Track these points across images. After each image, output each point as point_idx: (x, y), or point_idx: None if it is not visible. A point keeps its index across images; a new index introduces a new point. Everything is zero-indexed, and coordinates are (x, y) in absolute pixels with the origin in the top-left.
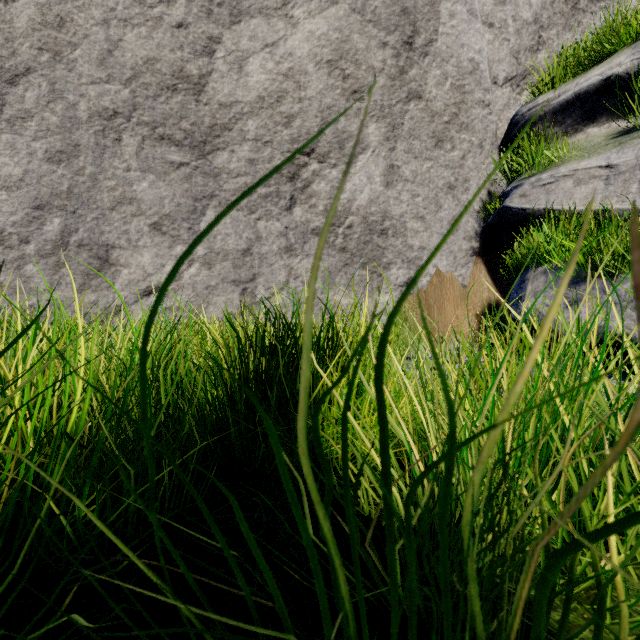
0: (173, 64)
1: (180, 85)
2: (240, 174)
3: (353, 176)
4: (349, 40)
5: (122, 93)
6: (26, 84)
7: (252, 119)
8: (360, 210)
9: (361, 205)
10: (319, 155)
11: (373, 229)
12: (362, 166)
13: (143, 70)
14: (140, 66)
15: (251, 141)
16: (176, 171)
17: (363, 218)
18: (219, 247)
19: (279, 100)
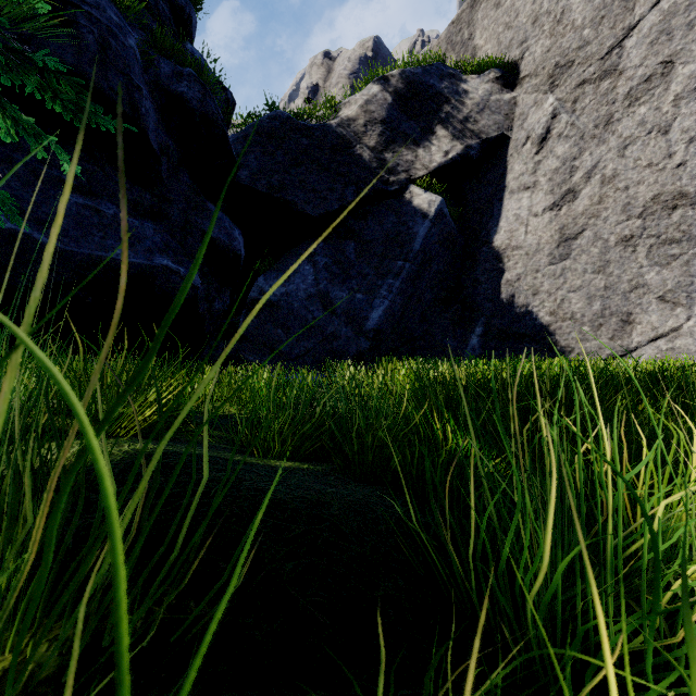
0: (673, 192)
1: (678, 203)
2: None
3: None
4: None
5: (636, 223)
6: (581, 237)
7: None
8: None
9: None
10: None
11: None
12: None
13: (650, 204)
14: (648, 203)
15: None
16: (676, 260)
17: None
18: None
19: None
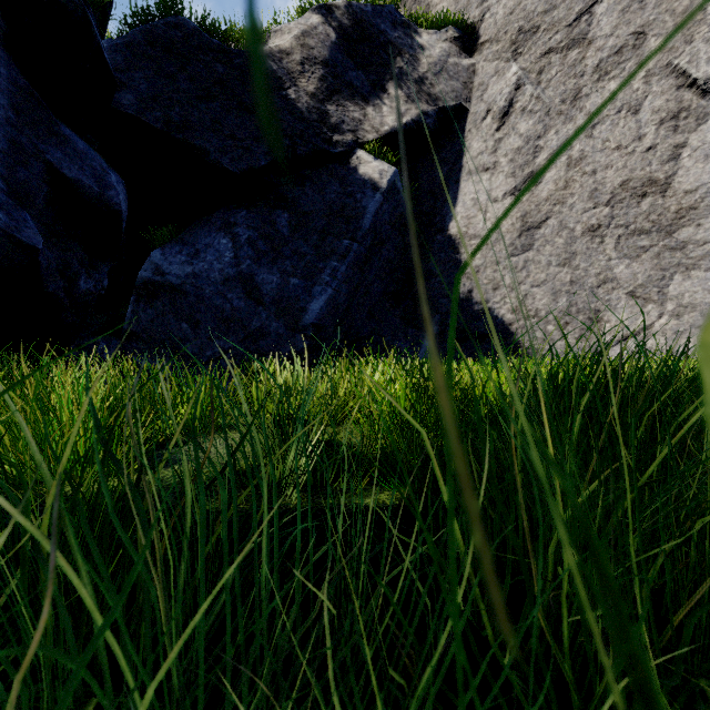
0: (642, 178)
1: (648, 191)
2: (706, 242)
3: None
4: None
5: (603, 211)
6: (545, 226)
7: None
8: None
9: None
10: None
11: None
12: None
13: (619, 191)
14: (616, 189)
15: None
16: (646, 253)
17: None
18: (686, 302)
19: None
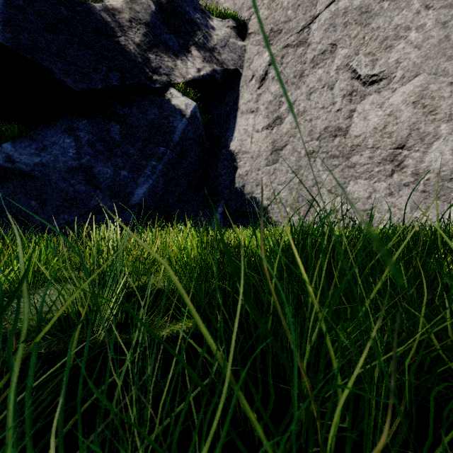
0: (335, 126)
1: (338, 134)
2: (365, 164)
3: (430, 154)
4: (427, 89)
5: (315, 143)
6: (285, 149)
7: (370, 139)
8: (434, 170)
9: (435, 168)
10: (408, 147)
11: (444, 179)
12: (436, 148)
13: (323, 132)
14: (322, 131)
15: (370, 148)
16: (336, 168)
17: (436, 174)
18: (356, 196)
19: (385, 127)
